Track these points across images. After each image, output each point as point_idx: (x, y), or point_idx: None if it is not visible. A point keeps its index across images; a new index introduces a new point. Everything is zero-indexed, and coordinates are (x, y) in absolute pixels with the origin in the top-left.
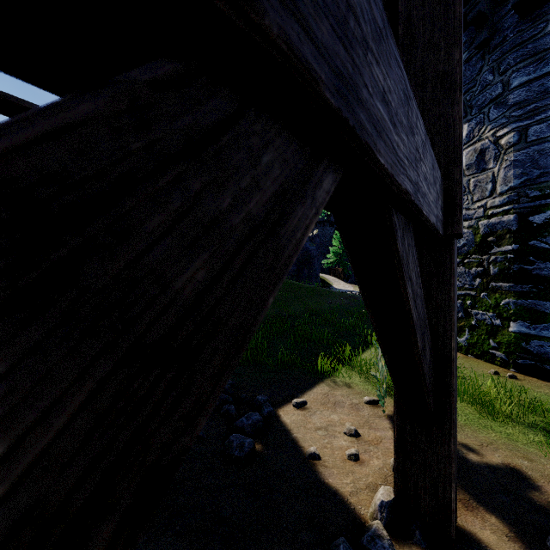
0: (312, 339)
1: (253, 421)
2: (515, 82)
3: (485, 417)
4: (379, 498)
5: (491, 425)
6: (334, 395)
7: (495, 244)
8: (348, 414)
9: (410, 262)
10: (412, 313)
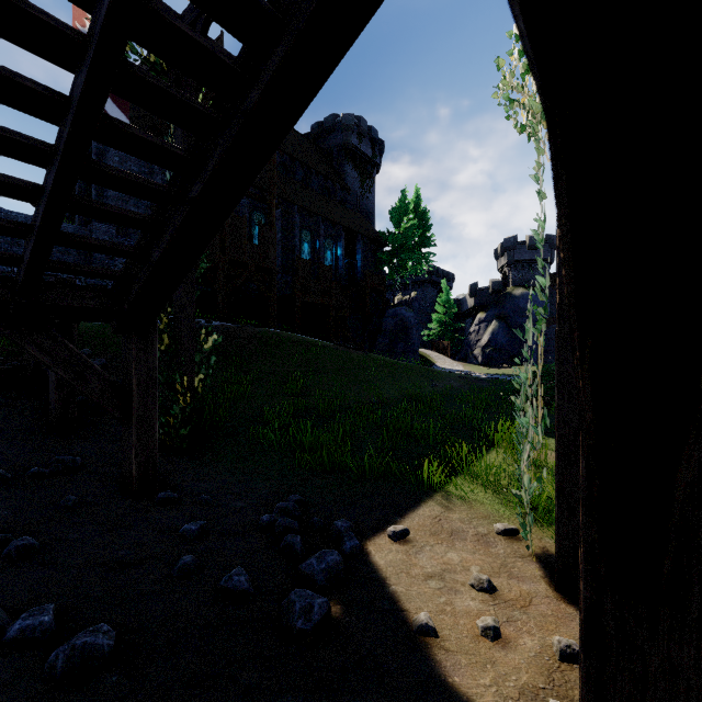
0: (412, 435)
1: (329, 564)
2: None
3: None
4: None
5: None
6: (450, 520)
7: None
8: (473, 552)
9: None
10: None
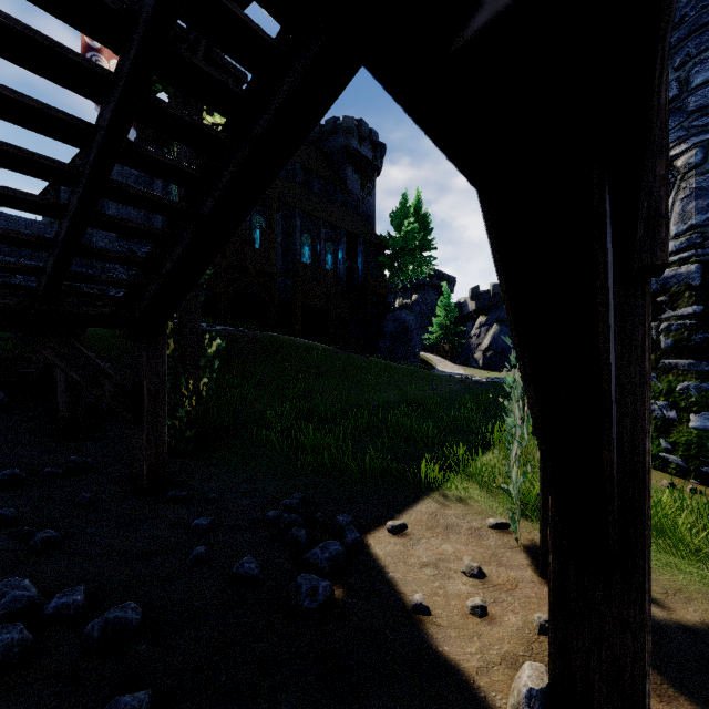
0: (412, 437)
1: (332, 554)
2: (697, 79)
3: (664, 549)
4: (525, 684)
5: (676, 563)
6: (445, 516)
7: (668, 306)
8: (466, 544)
9: (610, 295)
10: (611, 388)
